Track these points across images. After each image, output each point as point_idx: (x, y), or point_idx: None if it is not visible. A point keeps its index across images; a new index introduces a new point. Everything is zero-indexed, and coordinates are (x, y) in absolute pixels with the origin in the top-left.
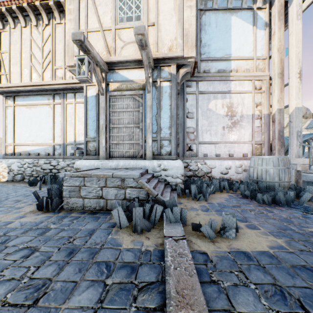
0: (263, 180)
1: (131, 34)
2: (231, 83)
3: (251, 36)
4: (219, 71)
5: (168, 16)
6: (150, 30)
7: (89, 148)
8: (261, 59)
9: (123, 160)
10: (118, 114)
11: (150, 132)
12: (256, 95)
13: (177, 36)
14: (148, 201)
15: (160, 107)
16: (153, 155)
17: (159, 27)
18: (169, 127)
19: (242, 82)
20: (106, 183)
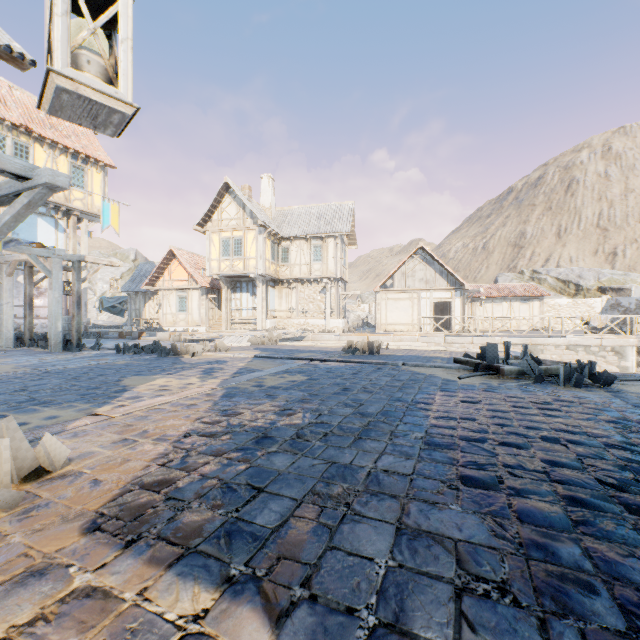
0: None
1: None
2: None
3: (54, 235)
4: None
5: None
6: None
7: None
8: None
9: None
10: None
11: None
12: None
13: None
14: None
15: None
16: None
17: None
18: None
19: None
20: None
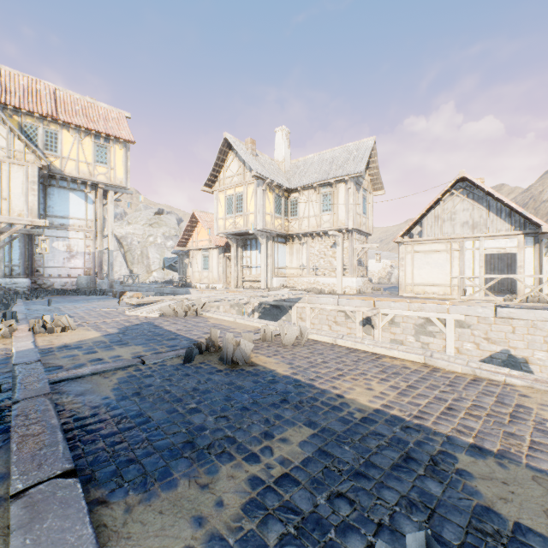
0: (81, 287)
1: None
2: (70, 232)
3: (84, 207)
4: (61, 225)
5: (18, 197)
6: (4, 202)
7: None
8: (91, 221)
9: None
10: None
11: (4, 262)
12: (87, 241)
13: (25, 209)
14: (5, 294)
15: (12, 247)
16: (6, 275)
17: (11, 201)
18: (20, 259)
19: (78, 232)
20: None
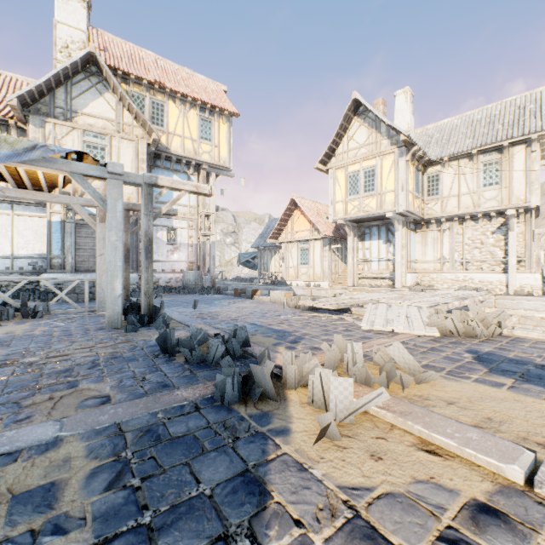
0: (188, 284)
1: (97, 182)
2: (173, 221)
3: None
4: None
5: None
6: None
7: (54, 264)
8: (193, 208)
9: (90, 273)
10: (84, 239)
11: None
12: (190, 230)
13: (134, 192)
14: None
15: None
16: None
17: None
18: None
19: (181, 221)
20: (94, 285)
